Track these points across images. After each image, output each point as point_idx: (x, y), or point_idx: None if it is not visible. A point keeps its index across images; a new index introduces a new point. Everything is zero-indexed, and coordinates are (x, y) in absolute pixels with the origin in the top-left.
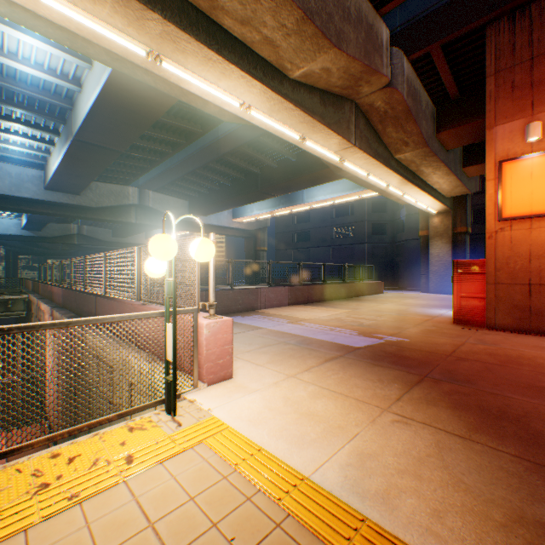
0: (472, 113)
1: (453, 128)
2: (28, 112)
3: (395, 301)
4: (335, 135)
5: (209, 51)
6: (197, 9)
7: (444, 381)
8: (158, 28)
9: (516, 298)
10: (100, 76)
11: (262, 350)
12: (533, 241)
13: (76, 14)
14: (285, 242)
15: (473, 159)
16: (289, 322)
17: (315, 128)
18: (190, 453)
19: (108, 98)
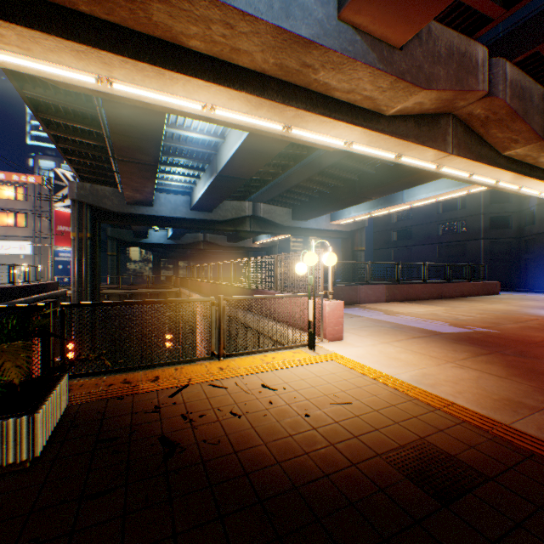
0: None
1: None
2: (189, 160)
3: (509, 302)
4: (430, 150)
5: (324, 118)
6: (316, 93)
7: (510, 355)
8: (292, 114)
9: None
10: (240, 133)
11: (362, 329)
12: None
13: (246, 118)
14: (384, 241)
15: None
16: (385, 314)
17: (409, 147)
18: (327, 362)
19: (245, 147)
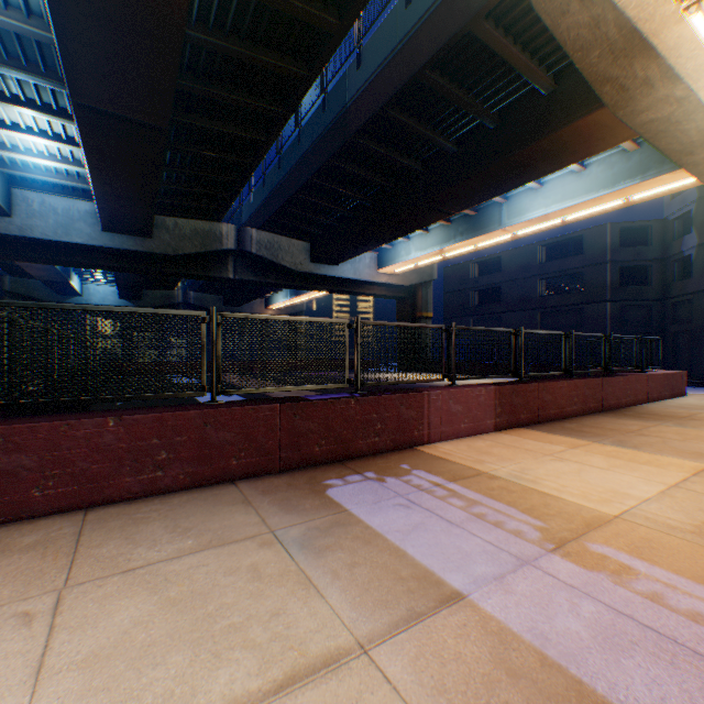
0: None
1: None
2: (10, 71)
3: None
4: None
5: None
6: None
7: None
8: None
9: None
10: None
11: None
12: None
13: None
14: (459, 305)
15: None
16: (547, 539)
17: None
18: None
19: None
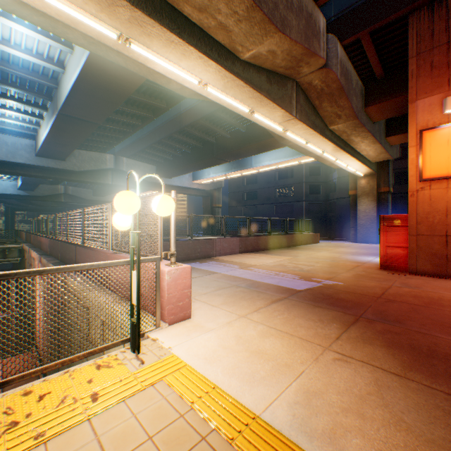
0: (395, 90)
1: (379, 103)
2: (20, 91)
3: (329, 249)
4: (279, 109)
5: (172, 34)
6: None
7: (376, 321)
8: (127, 14)
9: (434, 247)
10: (79, 59)
11: (217, 292)
12: (449, 198)
13: (55, 1)
14: (237, 200)
15: (394, 130)
16: (240, 267)
17: (262, 102)
18: (150, 391)
19: (87, 77)
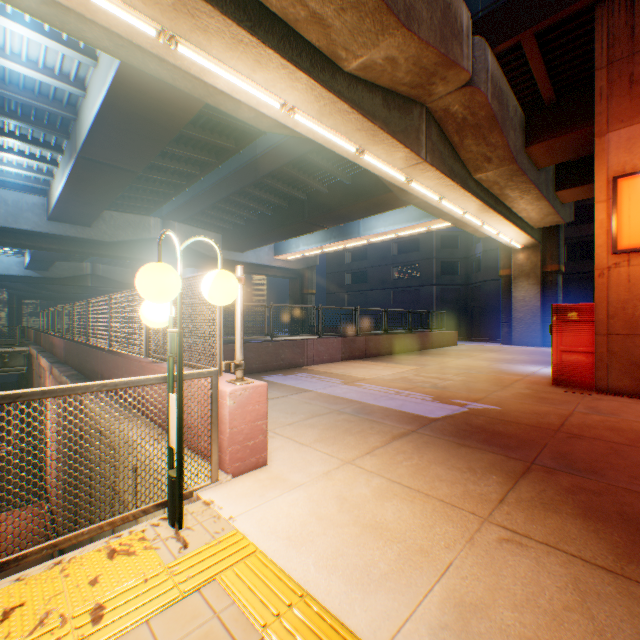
0: (571, 121)
1: (547, 140)
2: (23, 124)
3: (473, 355)
4: (402, 147)
5: (239, 29)
6: None
7: (560, 472)
8: None
9: (636, 353)
10: (106, 74)
11: (309, 422)
12: None
13: None
14: (337, 284)
15: (568, 181)
16: (343, 382)
17: (376, 137)
18: (194, 601)
19: (117, 102)
